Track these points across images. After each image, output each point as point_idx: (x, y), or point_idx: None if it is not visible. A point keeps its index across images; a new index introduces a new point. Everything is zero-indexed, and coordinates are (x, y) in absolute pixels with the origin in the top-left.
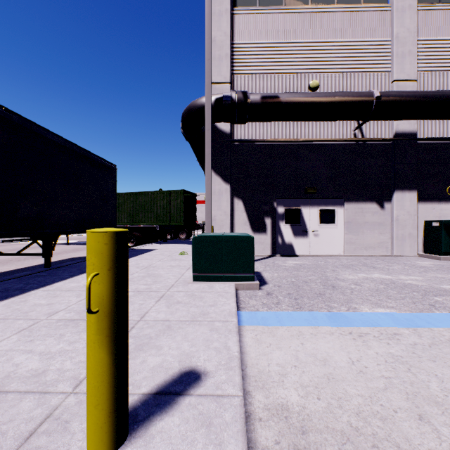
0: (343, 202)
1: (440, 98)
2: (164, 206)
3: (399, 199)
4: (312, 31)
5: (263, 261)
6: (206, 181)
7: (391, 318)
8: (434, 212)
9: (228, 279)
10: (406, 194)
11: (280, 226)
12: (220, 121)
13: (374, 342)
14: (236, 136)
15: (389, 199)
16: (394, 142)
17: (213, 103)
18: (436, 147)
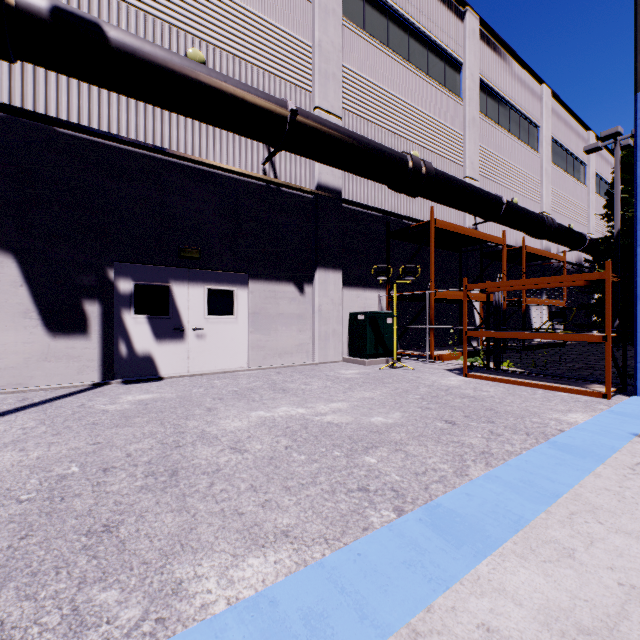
0: (247, 279)
1: (366, 145)
2: None
3: (323, 281)
4: None
5: (54, 406)
6: None
7: None
8: (359, 302)
9: None
10: (330, 274)
11: (124, 320)
12: None
13: None
14: None
15: (310, 280)
16: (317, 197)
17: None
18: (361, 216)
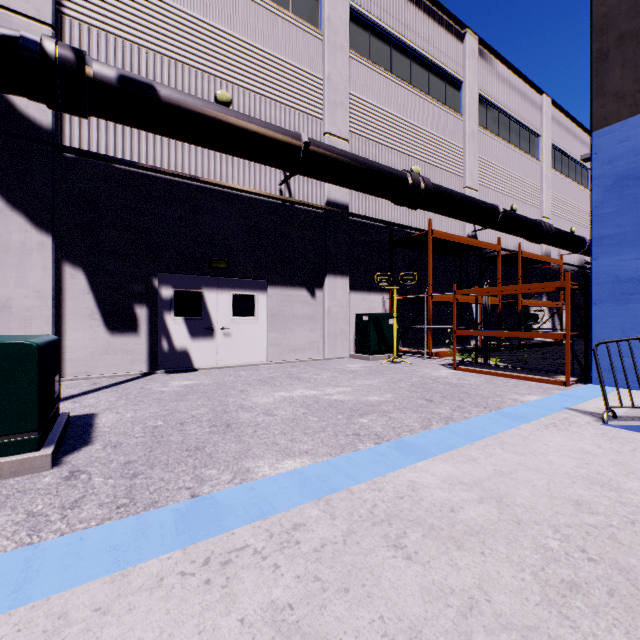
0: (266, 285)
1: (369, 167)
2: None
3: (332, 286)
4: (221, 12)
5: (122, 388)
6: None
7: (298, 483)
8: (364, 304)
9: None
10: (338, 280)
11: (166, 321)
12: (17, 91)
13: (249, 576)
14: (70, 141)
15: (321, 285)
16: (327, 212)
17: None
18: (366, 227)
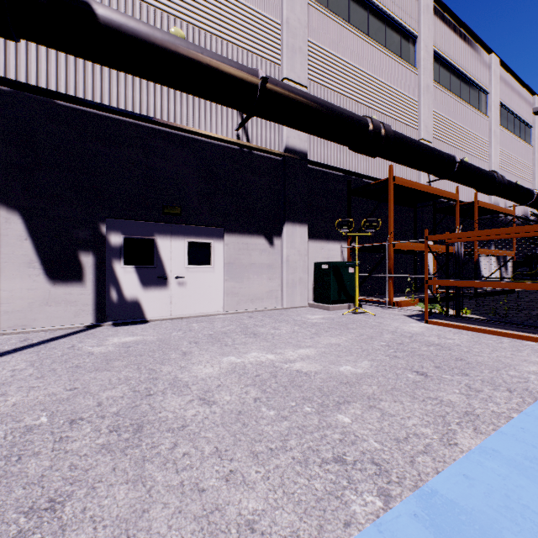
0: (223, 233)
1: (330, 109)
2: None
3: (290, 234)
4: None
5: (48, 347)
6: None
7: None
8: (323, 253)
9: None
10: (297, 228)
11: (114, 270)
12: None
13: None
14: (4, 72)
15: (279, 233)
16: (285, 159)
17: None
18: (325, 176)
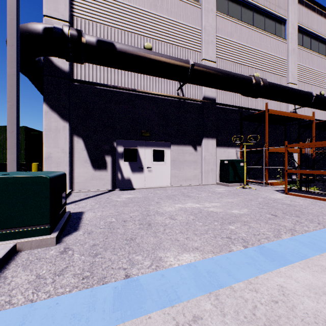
0: (170, 144)
1: (229, 75)
2: (0, 142)
3: (206, 144)
4: (147, 2)
5: (98, 197)
6: (8, 108)
7: (193, 276)
8: (225, 154)
9: (7, 237)
10: (210, 141)
11: (120, 164)
12: (53, 54)
13: None
14: (76, 77)
15: (200, 144)
16: (203, 103)
17: (41, 31)
18: (226, 110)
